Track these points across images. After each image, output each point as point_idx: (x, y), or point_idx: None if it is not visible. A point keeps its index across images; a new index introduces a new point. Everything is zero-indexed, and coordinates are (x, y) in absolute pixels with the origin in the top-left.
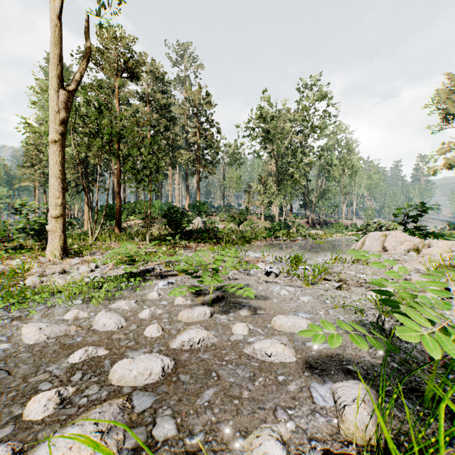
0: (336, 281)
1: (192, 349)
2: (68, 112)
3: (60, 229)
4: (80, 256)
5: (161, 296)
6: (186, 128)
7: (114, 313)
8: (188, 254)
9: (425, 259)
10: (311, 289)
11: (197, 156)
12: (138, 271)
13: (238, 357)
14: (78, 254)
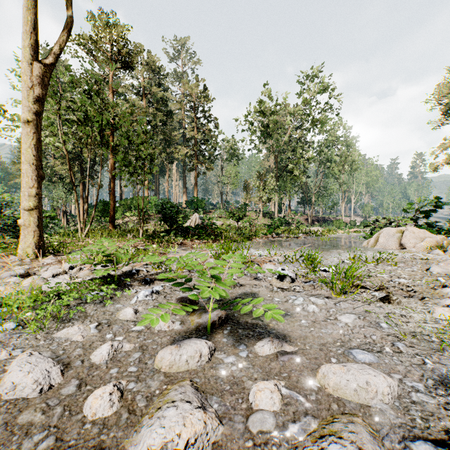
0: (375, 289)
1: None
2: (45, 89)
3: (35, 223)
4: (60, 254)
5: (139, 315)
6: (184, 124)
7: (43, 356)
8: (183, 252)
9: None
10: (346, 302)
11: (195, 151)
12: (119, 274)
13: None
14: (59, 252)
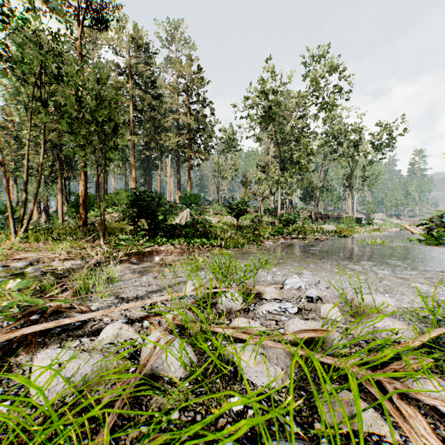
0: None
1: None
2: None
3: None
4: None
5: None
6: (177, 114)
7: None
8: (137, 277)
9: None
10: None
11: (188, 140)
12: None
13: None
14: None
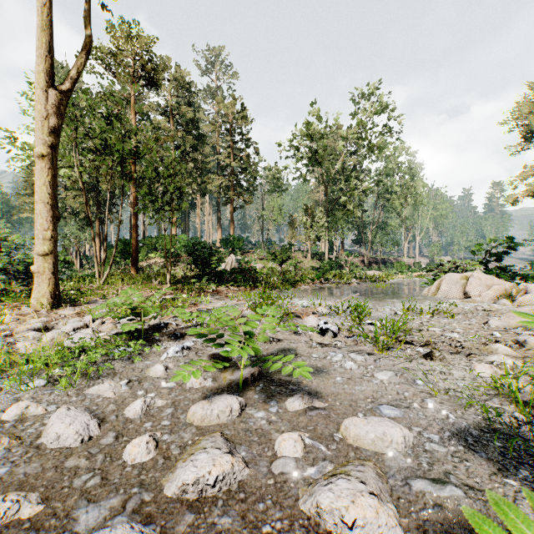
0: (421, 344)
1: (201, 498)
2: (61, 119)
3: (50, 270)
4: (78, 304)
5: (169, 371)
6: (218, 149)
7: (81, 410)
8: (217, 301)
9: (528, 310)
10: (387, 358)
11: (231, 181)
12: (146, 328)
13: (288, 525)
14: (76, 302)
